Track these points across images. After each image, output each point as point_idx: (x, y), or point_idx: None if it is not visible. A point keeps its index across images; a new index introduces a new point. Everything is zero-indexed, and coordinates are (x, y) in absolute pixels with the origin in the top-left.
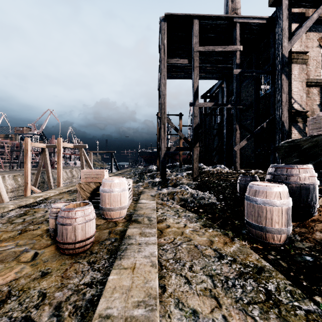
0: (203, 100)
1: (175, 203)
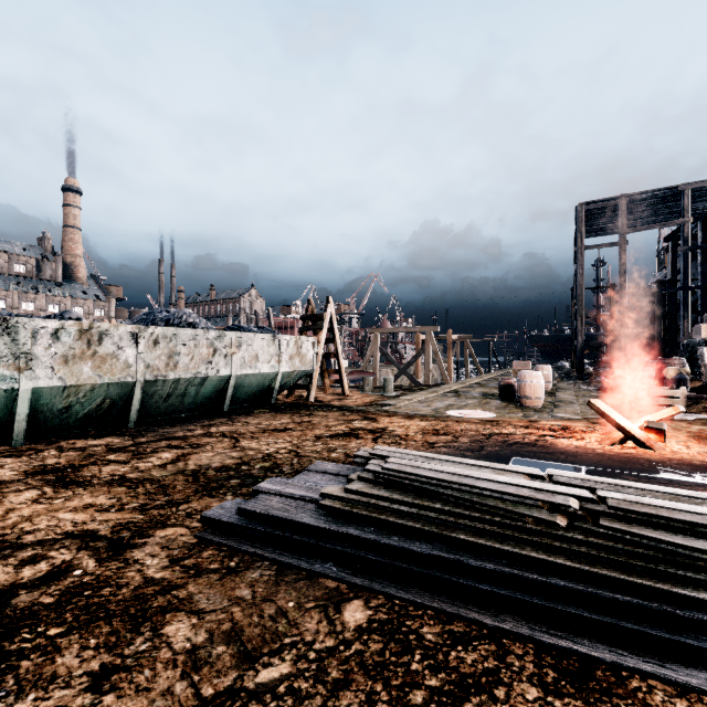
0: (669, 244)
1: (590, 388)
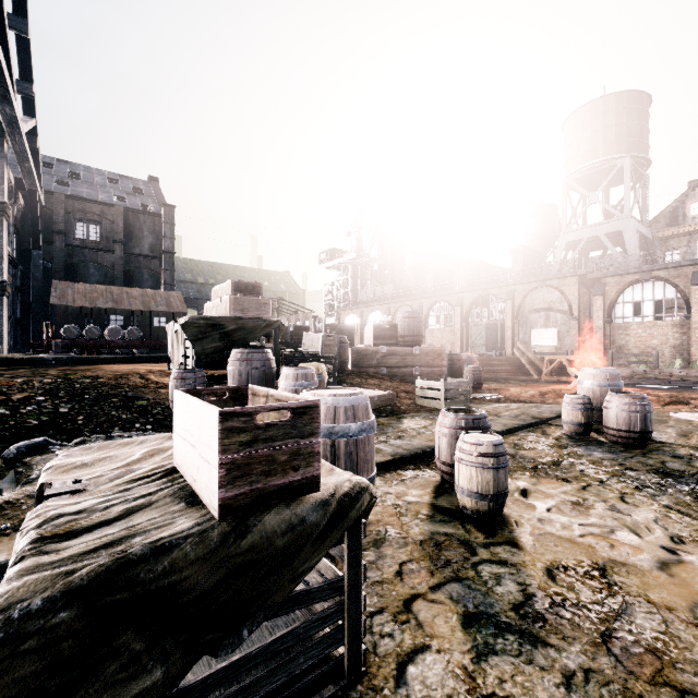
0: None
1: None
